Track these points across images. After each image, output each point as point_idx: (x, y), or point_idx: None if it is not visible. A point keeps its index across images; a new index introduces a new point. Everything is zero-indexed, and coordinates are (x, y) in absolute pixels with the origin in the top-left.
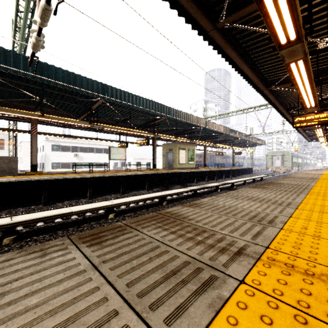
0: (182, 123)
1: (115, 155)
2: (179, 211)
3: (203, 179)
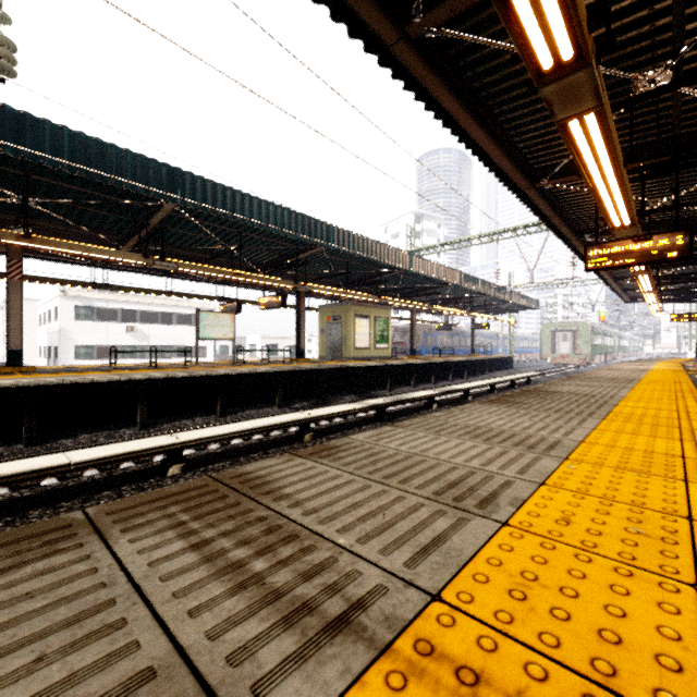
0: (360, 261)
1: (211, 329)
2: (272, 471)
3: (406, 381)
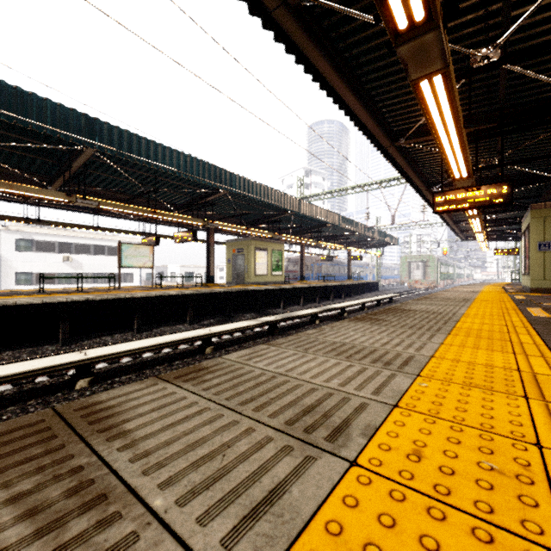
0: (259, 204)
1: (132, 259)
2: (126, 399)
3: (296, 301)
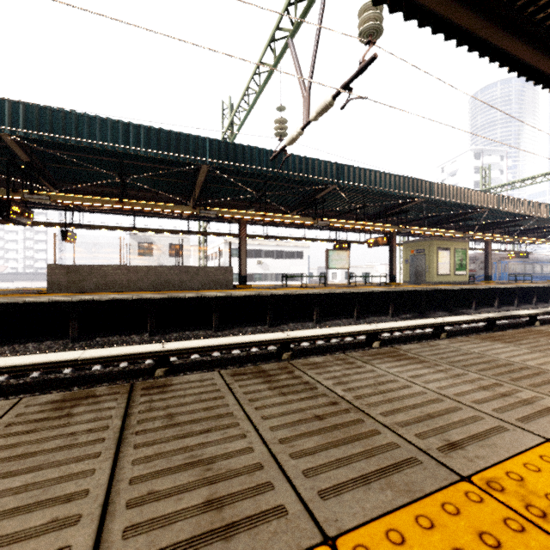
0: (448, 205)
1: (335, 262)
2: None
3: (488, 302)
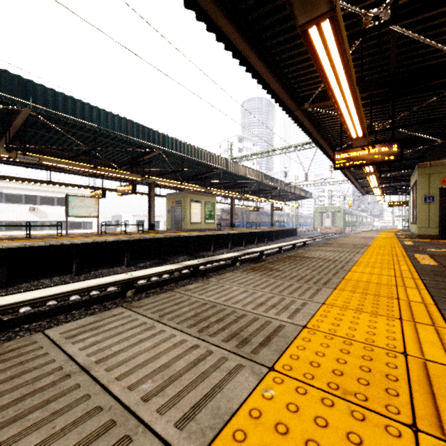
0: (192, 163)
1: (78, 209)
2: None
3: (225, 245)
